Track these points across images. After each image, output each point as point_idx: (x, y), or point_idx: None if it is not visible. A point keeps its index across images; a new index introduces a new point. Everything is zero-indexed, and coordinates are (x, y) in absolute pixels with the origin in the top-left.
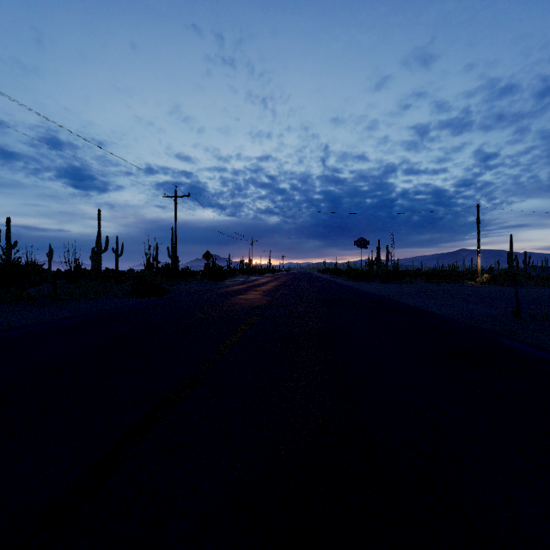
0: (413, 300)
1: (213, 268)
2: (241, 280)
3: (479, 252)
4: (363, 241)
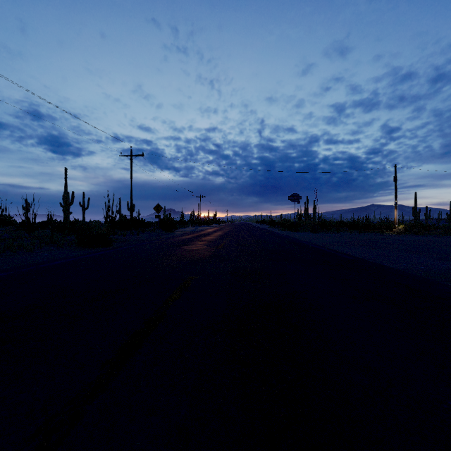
0: (354, 250)
1: (164, 219)
2: (190, 230)
3: (395, 206)
4: (296, 196)
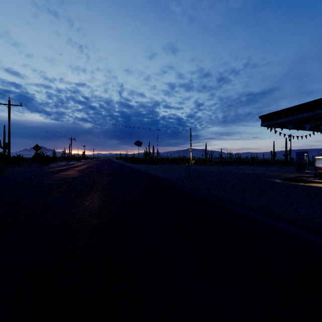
0: (157, 172)
1: (41, 156)
2: (63, 164)
3: (191, 150)
4: (139, 143)
